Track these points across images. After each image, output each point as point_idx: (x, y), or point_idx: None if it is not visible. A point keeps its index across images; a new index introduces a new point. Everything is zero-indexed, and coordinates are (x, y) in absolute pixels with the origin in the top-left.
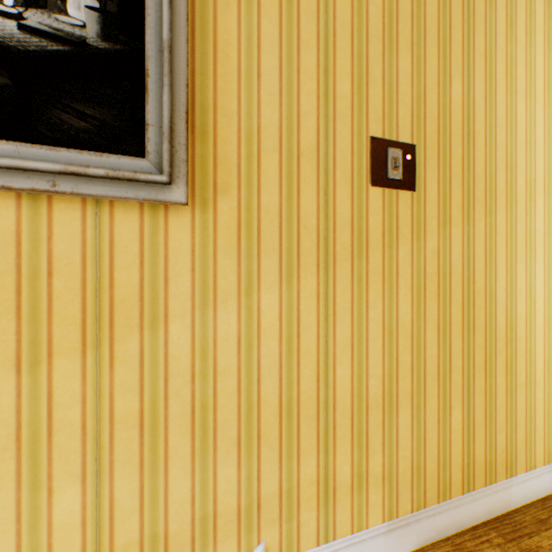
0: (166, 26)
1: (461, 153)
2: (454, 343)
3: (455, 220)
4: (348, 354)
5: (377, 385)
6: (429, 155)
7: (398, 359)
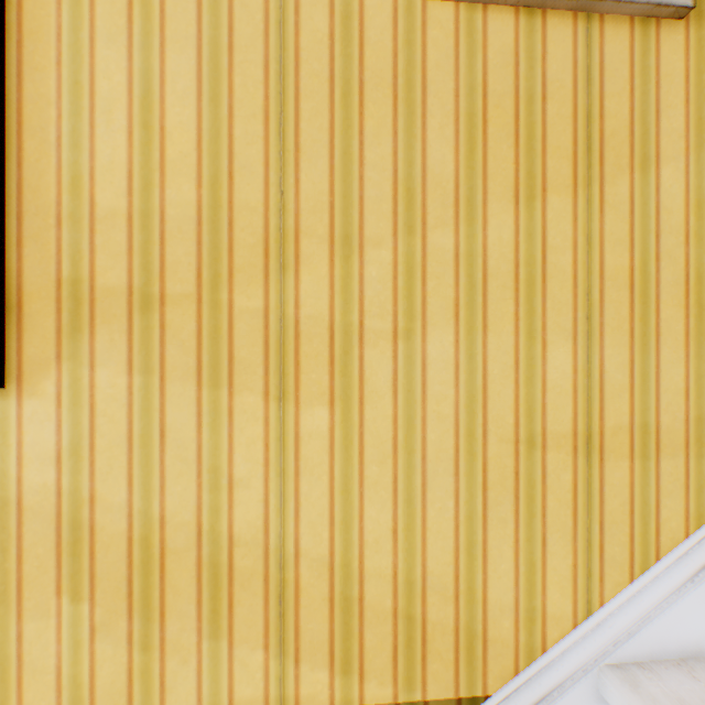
0: None
1: None
2: None
3: None
4: None
5: None
6: None
7: None
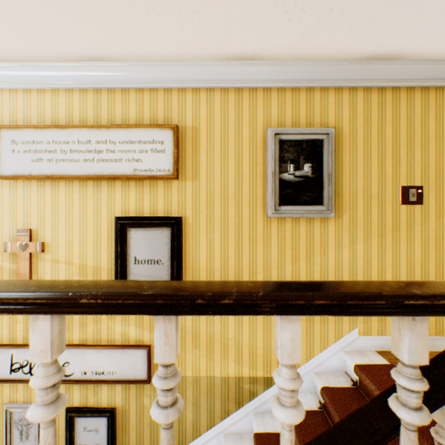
0: (330, 168)
1: None
2: (444, 268)
3: None
4: (390, 268)
5: None
6: (430, 188)
7: (414, 272)
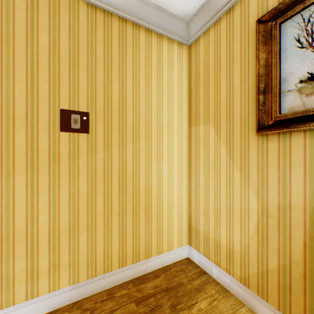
0: None
1: (119, 115)
2: (114, 201)
3: (115, 145)
4: (47, 209)
5: (66, 223)
6: (98, 117)
7: (80, 210)
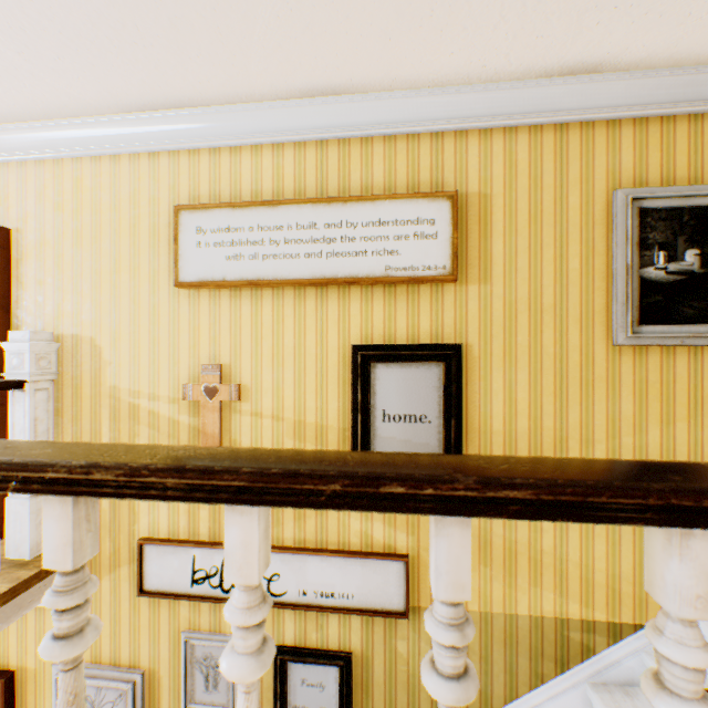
0: None
1: None
2: None
3: None
4: None
5: None
6: None
7: None
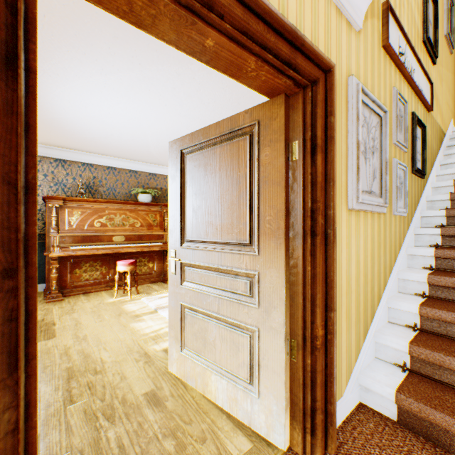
0: (453, 25)
1: None
2: None
3: None
4: (454, 94)
5: None
6: None
7: None
